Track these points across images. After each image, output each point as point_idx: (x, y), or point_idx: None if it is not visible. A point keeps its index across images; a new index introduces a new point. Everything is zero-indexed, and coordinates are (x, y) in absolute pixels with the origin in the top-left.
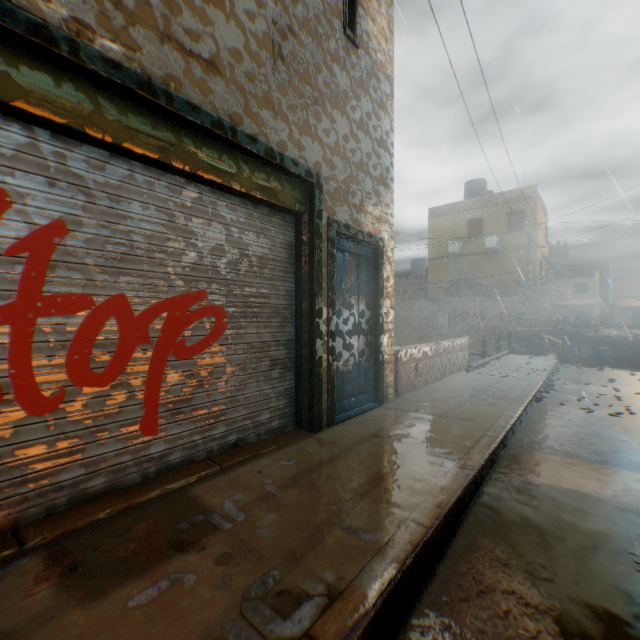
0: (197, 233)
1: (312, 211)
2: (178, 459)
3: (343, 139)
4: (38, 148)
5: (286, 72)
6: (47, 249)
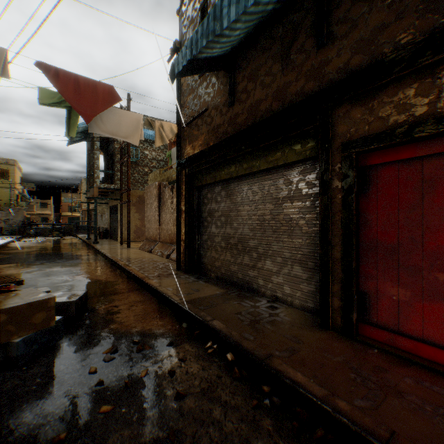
0: None
1: None
2: None
3: None
4: None
5: None
6: None
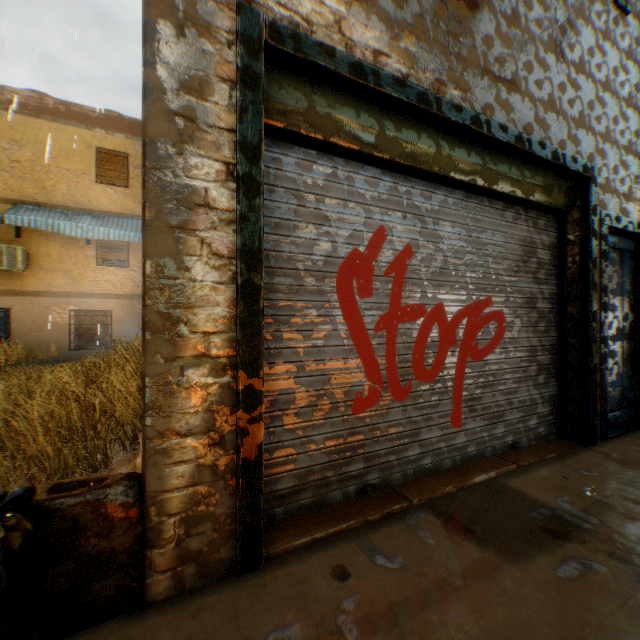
0: (484, 244)
1: (584, 208)
2: (473, 452)
3: (611, 122)
4: (397, 190)
5: (564, 68)
6: (401, 269)
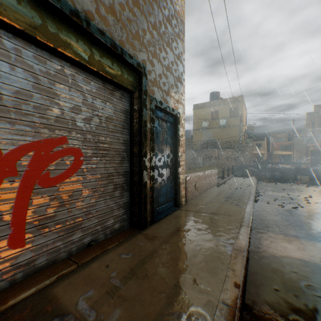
0: (60, 95)
1: (141, 90)
2: (43, 262)
3: (158, 50)
4: None
5: None
6: None
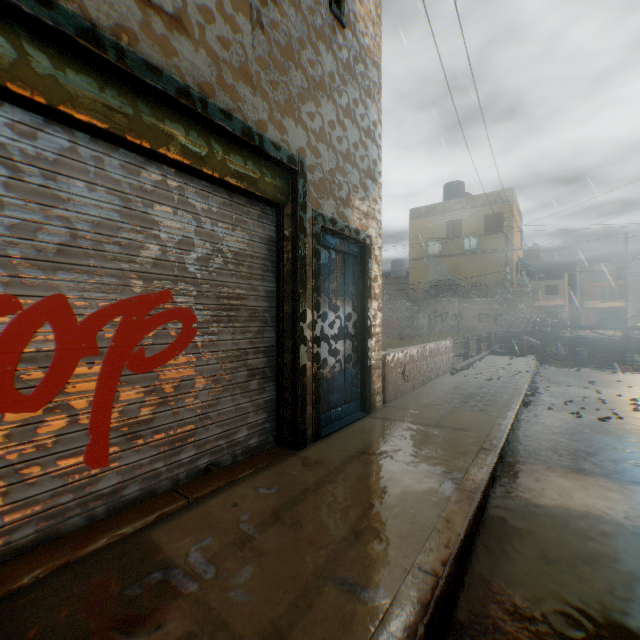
0: (160, 223)
1: (295, 202)
2: (135, 493)
3: (329, 125)
4: None
5: (266, 43)
6: None
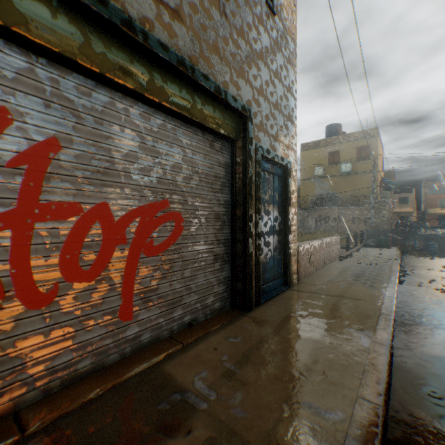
0: (161, 153)
1: (245, 138)
2: (148, 339)
3: (265, 84)
4: (35, 73)
5: (228, 27)
6: (43, 162)
